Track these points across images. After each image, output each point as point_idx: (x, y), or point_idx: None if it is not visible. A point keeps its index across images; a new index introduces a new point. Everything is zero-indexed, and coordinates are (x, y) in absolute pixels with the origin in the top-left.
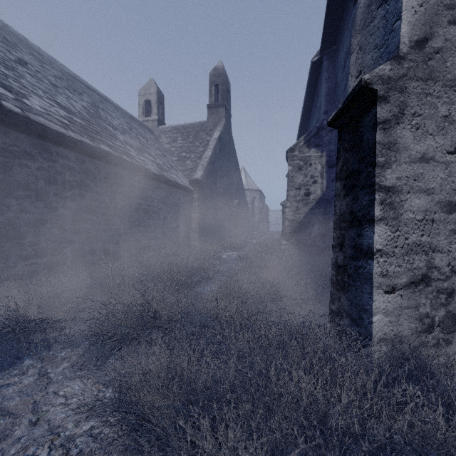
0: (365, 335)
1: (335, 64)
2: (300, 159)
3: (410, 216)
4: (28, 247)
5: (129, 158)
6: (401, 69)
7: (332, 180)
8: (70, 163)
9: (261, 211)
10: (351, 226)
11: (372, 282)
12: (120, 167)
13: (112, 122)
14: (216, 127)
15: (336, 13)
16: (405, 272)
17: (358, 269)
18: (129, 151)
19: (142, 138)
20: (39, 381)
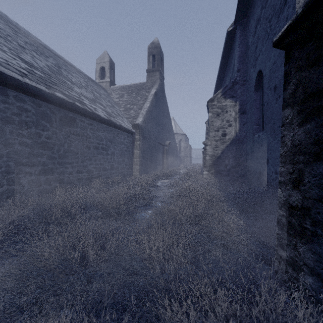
0: None
1: (246, 32)
2: (218, 108)
3: None
4: None
5: (81, 105)
6: None
7: (243, 124)
8: (26, 106)
9: (185, 149)
10: (318, 159)
11: None
12: (73, 111)
13: (71, 79)
14: (153, 86)
15: None
16: None
17: None
18: (83, 100)
19: (96, 93)
20: None
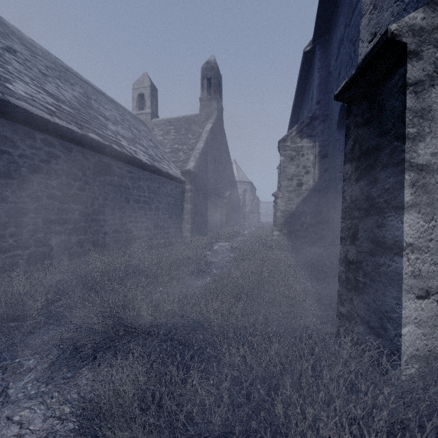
0: (391, 350)
1: (328, 53)
2: (292, 150)
3: None
4: (9, 238)
5: (119, 147)
6: (436, 17)
7: (324, 170)
8: (56, 151)
9: (252, 202)
10: (368, 214)
11: (401, 284)
12: (109, 156)
13: (104, 113)
14: (208, 120)
15: (330, 1)
16: None
17: (379, 267)
18: (120, 141)
19: (135, 130)
20: None
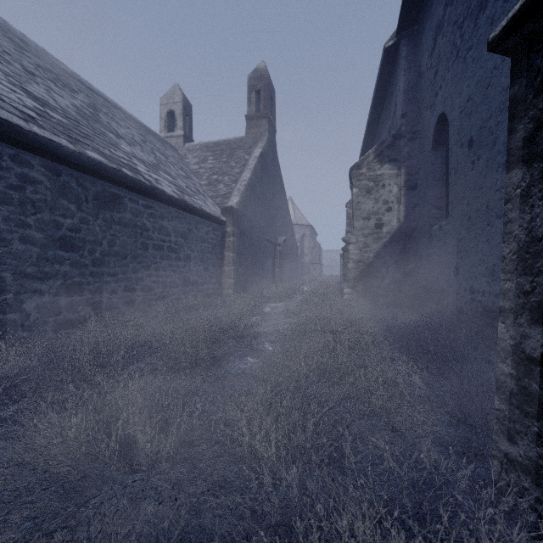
0: None
1: (418, 49)
2: (369, 179)
3: None
4: None
5: (133, 173)
6: None
7: (413, 207)
8: (34, 173)
9: (312, 251)
10: None
11: None
12: (118, 184)
13: (116, 130)
14: (256, 144)
15: None
16: None
17: None
18: (135, 165)
19: (160, 154)
20: None
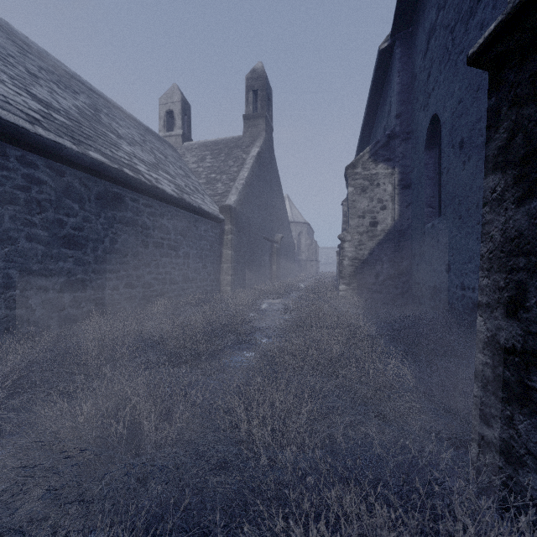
0: None
1: (412, 51)
2: (364, 178)
3: None
4: None
5: (133, 173)
6: None
7: (407, 205)
8: (39, 174)
9: (309, 248)
10: None
11: None
12: (119, 184)
13: (117, 130)
14: (254, 143)
15: None
16: None
17: None
18: (136, 165)
19: (160, 154)
20: None
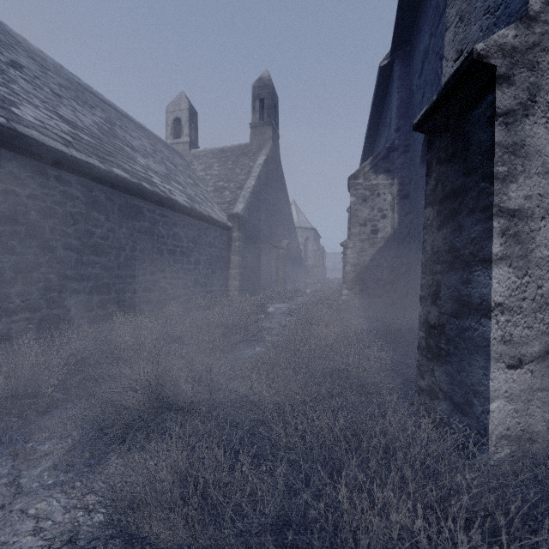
0: (477, 430)
1: (410, 69)
2: (365, 189)
3: (544, 254)
4: (16, 298)
5: (150, 186)
6: (531, 35)
7: (405, 214)
8: (72, 190)
9: (315, 254)
10: (452, 268)
11: (489, 352)
12: (138, 196)
13: (131, 143)
14: (260, 151)
15: (412, 4)
16: (538, 337)
17: (464, 331)
18: (151, 177)
19: (170, 163)
20: (4, 491)
